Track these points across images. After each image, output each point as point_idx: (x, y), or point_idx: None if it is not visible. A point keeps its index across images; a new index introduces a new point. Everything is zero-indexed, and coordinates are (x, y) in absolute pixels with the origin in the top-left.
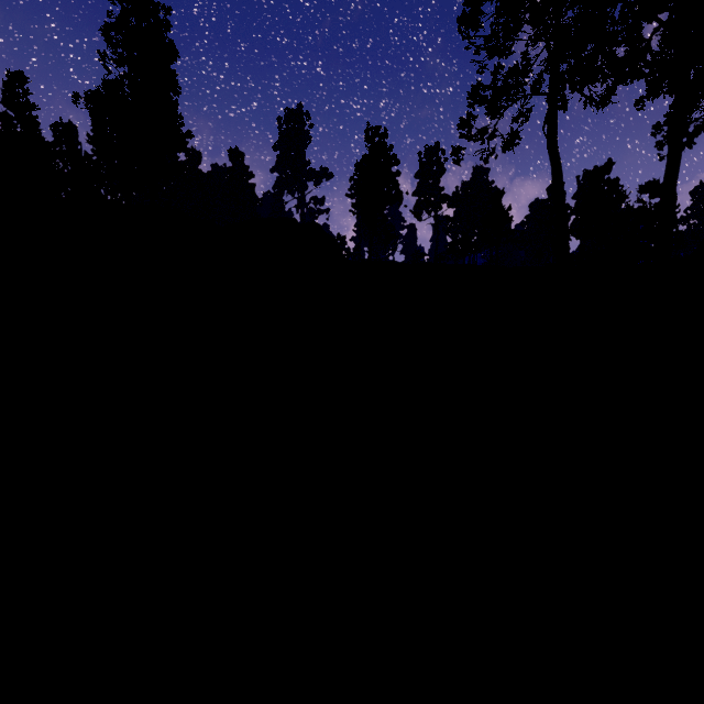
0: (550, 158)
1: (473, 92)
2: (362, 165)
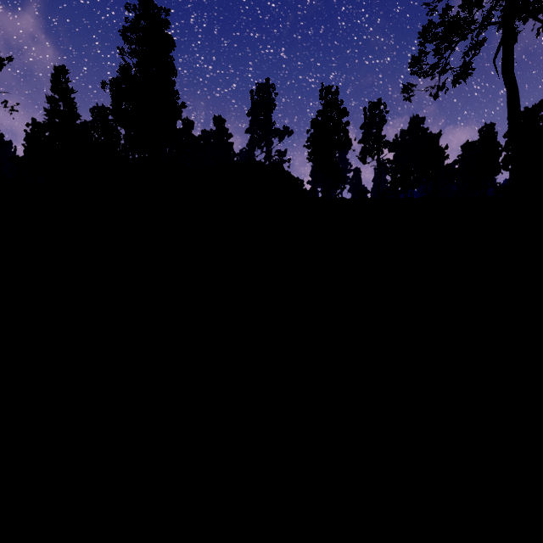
0: (506, 84)
1: (424, 32)
2: (317, 119)
